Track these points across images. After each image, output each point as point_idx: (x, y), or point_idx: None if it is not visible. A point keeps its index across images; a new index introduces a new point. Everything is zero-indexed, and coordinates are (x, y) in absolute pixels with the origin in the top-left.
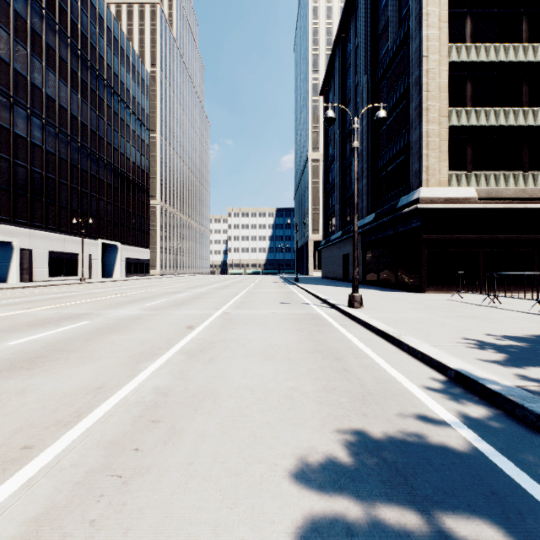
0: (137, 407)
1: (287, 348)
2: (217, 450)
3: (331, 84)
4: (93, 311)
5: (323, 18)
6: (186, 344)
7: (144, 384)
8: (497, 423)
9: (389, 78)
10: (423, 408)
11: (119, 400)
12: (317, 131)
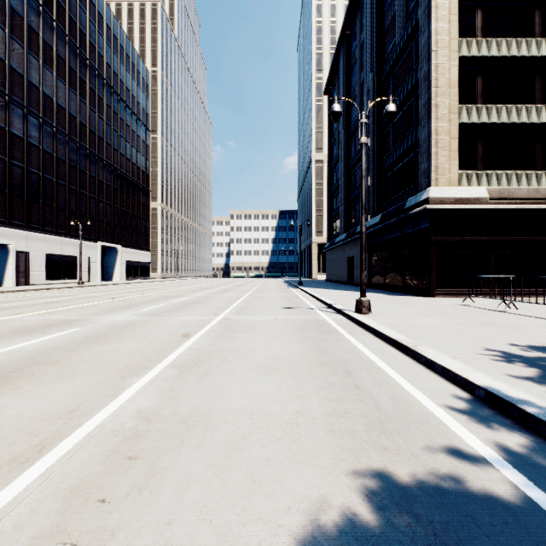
0: (114, 437)
1: (291, 360)
2: (204, 503)
3: (335, 83)
4: (85, 317)
5: (327, 16)
6: (180, 355)
7: (126, 406)
8: None
9: (396, 74)
10: (455, 439)
11: (93, 427)
12: (321, 131)
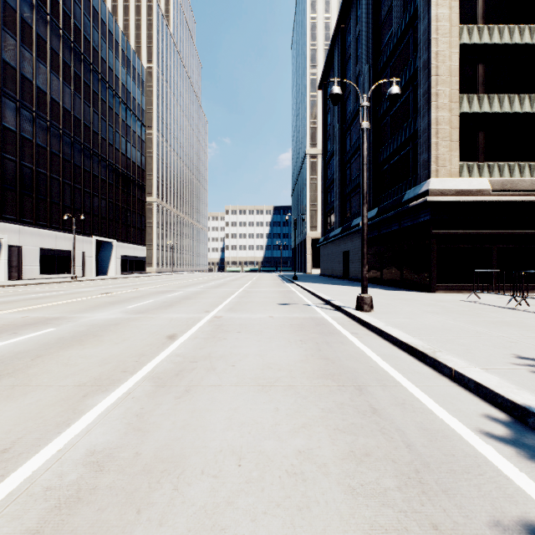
0: (42, 502)
1: (289, 371)
2: None
3: (329, 78)
4: (66, 315)
5: (321, 12)
6: (160, 363)
7: (76, 442)
8: None
9: (392, 65)
10: (530, 507)
11: (19, 483)
12: (315, 127)
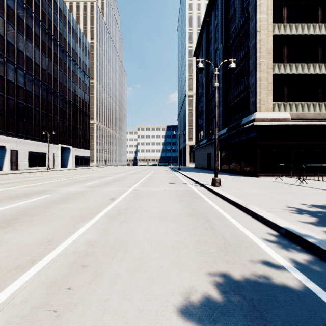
0: (73, 255)
1: (174, 213)
2: (125, 289)
3: (200, 50)
4: (52, 188)
5: (195, 10)
6: (109, 210)
7: (79, 238)
8: (318, 267)
9: (236, 45)
10: (267, 256)
11: (61, 250)
12: (191, 78)
